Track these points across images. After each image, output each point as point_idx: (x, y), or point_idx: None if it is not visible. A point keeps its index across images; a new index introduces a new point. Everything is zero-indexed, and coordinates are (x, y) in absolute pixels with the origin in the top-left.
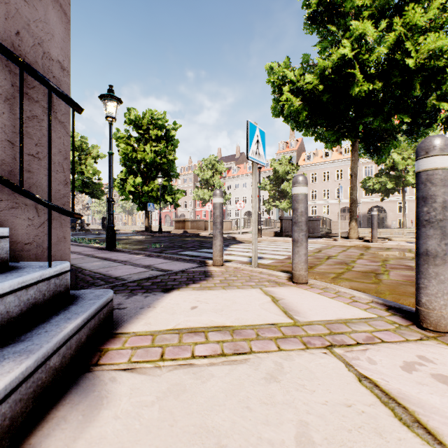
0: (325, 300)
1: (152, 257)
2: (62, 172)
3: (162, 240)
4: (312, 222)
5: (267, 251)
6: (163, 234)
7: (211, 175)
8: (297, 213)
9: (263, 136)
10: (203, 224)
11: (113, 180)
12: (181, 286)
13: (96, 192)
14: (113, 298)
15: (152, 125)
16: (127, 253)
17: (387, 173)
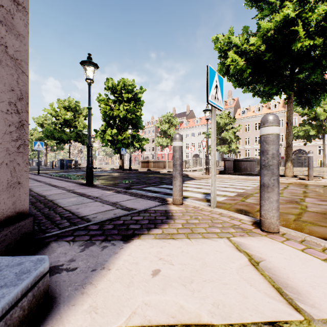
0: (320, 265)
1: (120, 193)
2: (16, 113)
3: (131, 176)
4: (249, 163)
5: (216, 188)
6: (132, 171)
7: (168, 127)
8: (268, 156)
9: (221, 82)
10: (162, 164)
11: (96, 131)
12: (142, 232)
13: (86, 141)
14: (68, 249)
15: (125, 90)
16: (100, 188)
17: (309, 123)
